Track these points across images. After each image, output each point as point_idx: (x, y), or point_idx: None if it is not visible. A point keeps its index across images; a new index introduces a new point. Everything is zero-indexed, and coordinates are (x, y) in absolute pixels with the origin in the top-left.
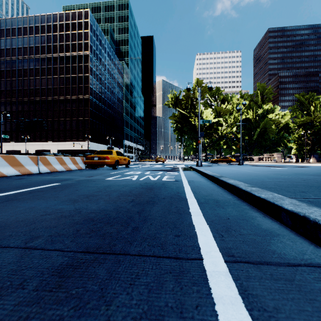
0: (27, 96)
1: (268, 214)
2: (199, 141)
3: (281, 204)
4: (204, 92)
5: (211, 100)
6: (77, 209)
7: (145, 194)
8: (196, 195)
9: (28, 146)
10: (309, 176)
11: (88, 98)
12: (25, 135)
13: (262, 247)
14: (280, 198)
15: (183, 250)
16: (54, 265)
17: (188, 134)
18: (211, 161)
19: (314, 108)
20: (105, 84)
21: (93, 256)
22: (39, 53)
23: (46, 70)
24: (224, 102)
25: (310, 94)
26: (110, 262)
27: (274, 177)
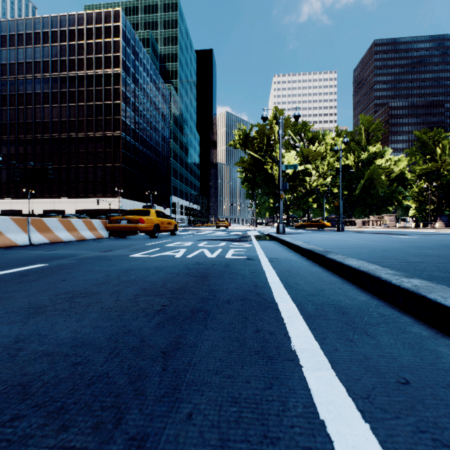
0: (31, 133)
1: None
2: (281, 195)
3: None
4: (285, 127)
5: (295, 139)
6: (20, 340)
7: (191, 290)
8: (294, 293)
9: (33, 205)
10: None
11: (119, 136)
12: (29, 189)
13: None
14: None
15: None
16: None
17: (262, 188)
18: (296, 225)
19: (441, 151)
20: (143, 115)
21: None
22: (49, 71)
23: (59, 95)
24: (314, 142)
25: (435, 130)
26: None
27: (417, 252)
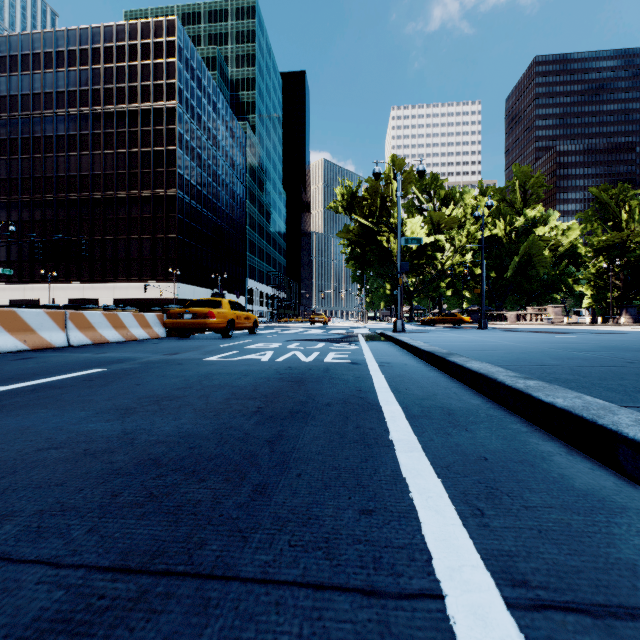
0: (52, 191)
1: (578, 448)
2: (400, 280)
3: (615, 426)
4: (407, 182)
5: (421, 199)
6: (128, 433)
7: (286, 394)
8: (401, 398)
9: (54, 292)
10: (637, 354)
11: (174, 195)
12: (49, 270)
13: (595, 551)
14: (605, 409)
15: (385, 562)
16: (18, 621)
17: (375, 268)
18: (423, 321)
19: (628, 215)
20: (208, 166)
21: (135, 585)
22: (77, 104)
23: (90, 139)
24: (448, 203)
25: (620, 186)
26: (181, 609)
27: (563, 355)
